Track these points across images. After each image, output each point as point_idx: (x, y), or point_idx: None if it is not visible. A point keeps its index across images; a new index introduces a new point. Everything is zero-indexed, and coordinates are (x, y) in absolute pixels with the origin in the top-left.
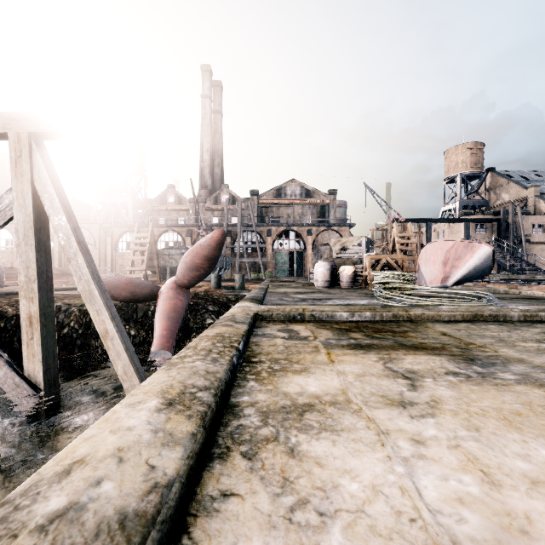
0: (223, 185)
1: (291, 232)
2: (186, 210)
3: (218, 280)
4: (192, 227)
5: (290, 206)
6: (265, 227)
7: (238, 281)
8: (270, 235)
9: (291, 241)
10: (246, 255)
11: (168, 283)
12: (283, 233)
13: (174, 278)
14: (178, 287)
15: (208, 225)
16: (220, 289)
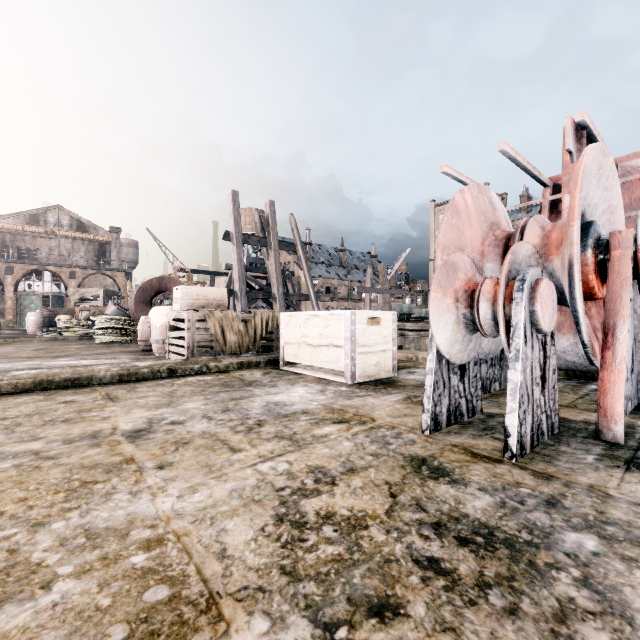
0: None
1: (47, 273)
2: None
3: None
4: None
5: (54, 238)
6: (2, 263)
7: None
8: (11, 274)
9: (47, 283)
10: None
11: None
12: (40, 272)
13: None
14: None
15: None
16: None
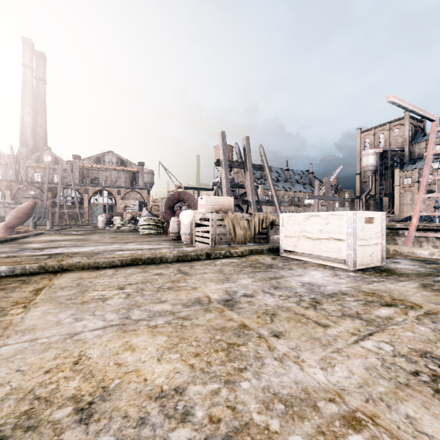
0: (46, 147)
1: (105, 191)
2: (4, 165)
3: (34, 224)
4: (11, 182)
5: (108, 170)
6: (83, 187)
7: (49, 225)
8: (87, 193)
9: (105, 198)
10: (66, 206)
11: (0, 225)
12: (101, 191)
13: (4, 223)
14: (7, 227)
15: (29, 181)
16: (36, 230)
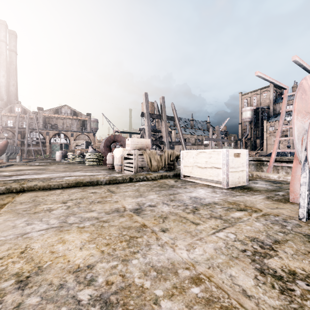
0: (16, 101)
1: (62, 134)
2: None
3: (7, 158)
4: None
5: (64, 119)
6: (45, 130)
7: (18, 158)
8: (48, 135)
9: (62, 139)
10: (32, 145)
11: None
12: (59, 134)
13: None
14: None
15: (3, 126)
16: (8, 162)
